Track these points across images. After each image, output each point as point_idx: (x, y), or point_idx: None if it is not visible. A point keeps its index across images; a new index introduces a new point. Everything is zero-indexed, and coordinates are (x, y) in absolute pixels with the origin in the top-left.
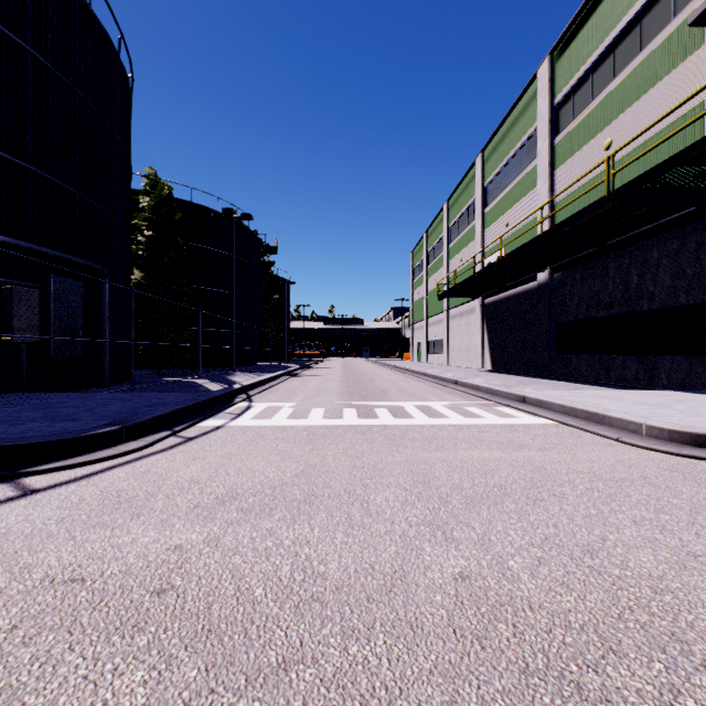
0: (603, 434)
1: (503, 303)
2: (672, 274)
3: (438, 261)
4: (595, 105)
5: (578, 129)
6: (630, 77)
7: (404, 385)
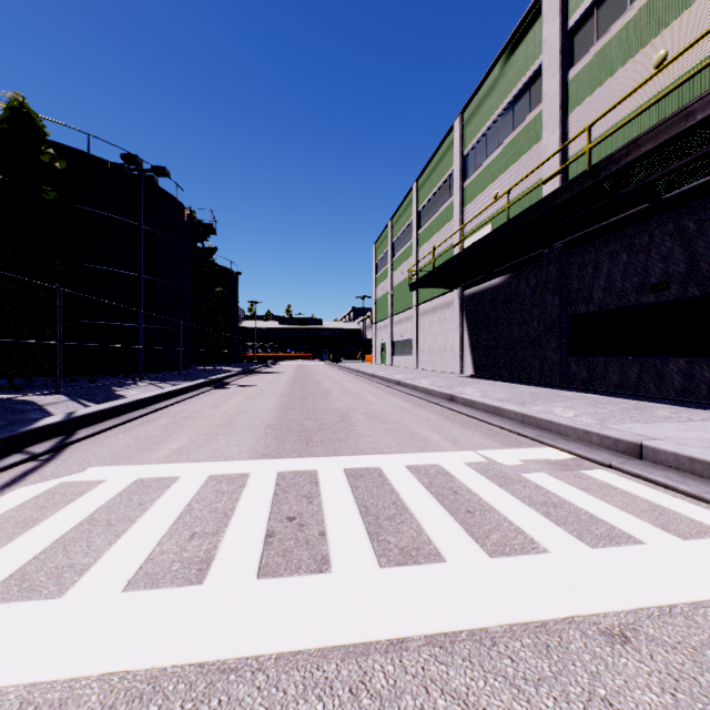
0: None
1: (490, 294)
2: None
3: (405, 251)
4: (636, 9)
5: (607, 50)
6: None
7: (374, 403)
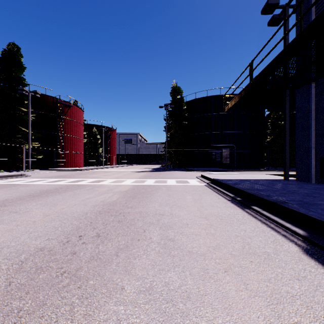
0: None
1: None
2: None
3: None
4: None
5: None
6: None
7: None
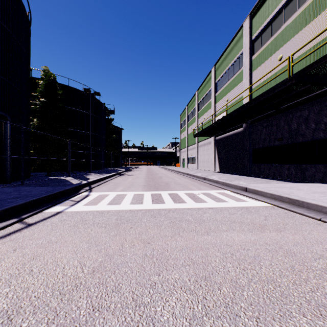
0: (308, 215)
1: (225, 139)
2: (316, 122)
3: (193, 119)
4: (273, 38)
5: (264, 51)
6: (292, 23)
7: (178, 180)
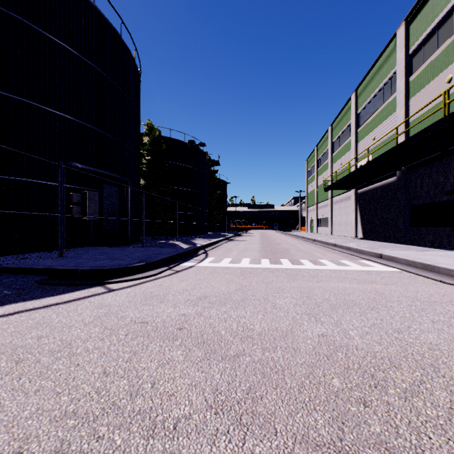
0: (432, 277)
1: (371, 192)
2: None
3: (325, 165)
4: (439, 52)
5: (426, 70)
6: None
7: (300, 246)
